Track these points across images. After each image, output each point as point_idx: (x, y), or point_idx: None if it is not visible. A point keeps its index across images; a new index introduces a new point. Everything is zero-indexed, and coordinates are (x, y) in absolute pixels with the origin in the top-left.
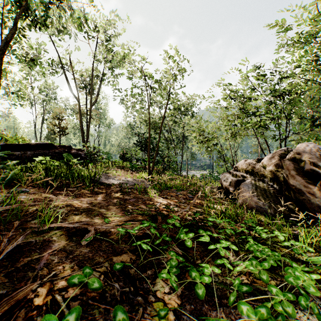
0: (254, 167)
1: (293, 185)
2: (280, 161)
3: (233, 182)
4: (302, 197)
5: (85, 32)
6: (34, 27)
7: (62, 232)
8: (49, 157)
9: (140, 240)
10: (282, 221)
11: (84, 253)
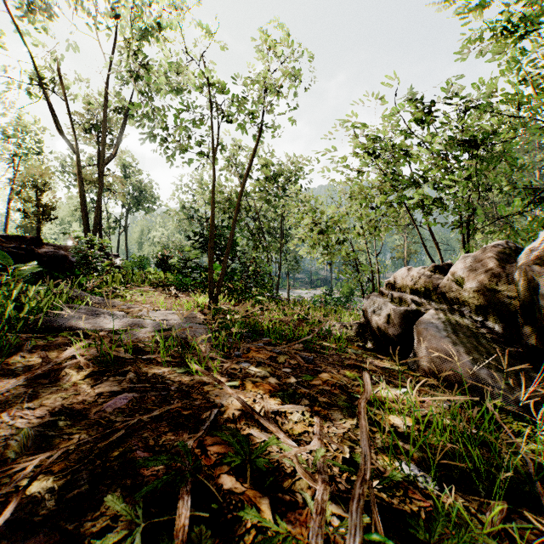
0: (431, 282)
1: None
2: (502, 269)
3: (396, 316)
4: None
5: (89, 14)
6: None
7: None
8: None
9: None
10: None
11: None
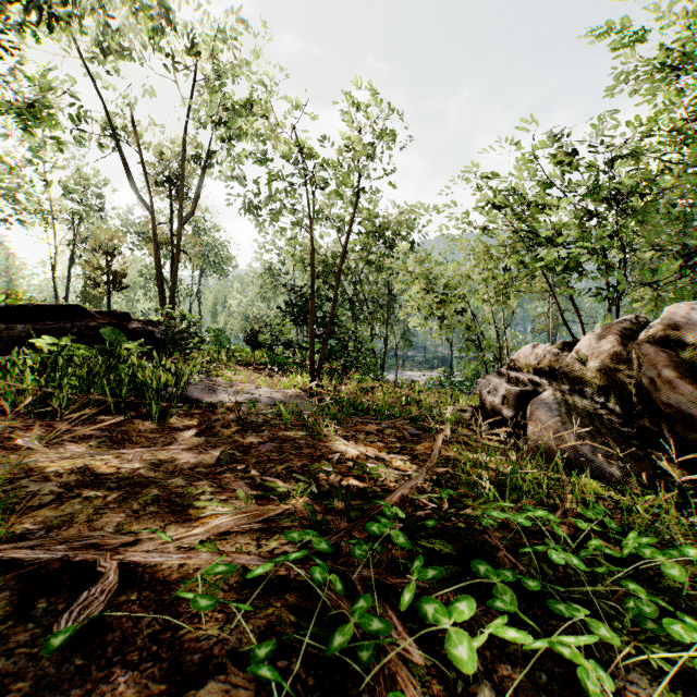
0: (556, 361)
1: (668, 404)
2: (624, 347)
3: (511, 397)
4: (694, 436)
5: (167, 55)
6: (34, 24)
7: (7, 580)
8: (72, 337)
9: (276, 599)
10: (652, 497)
11: (52, 683)
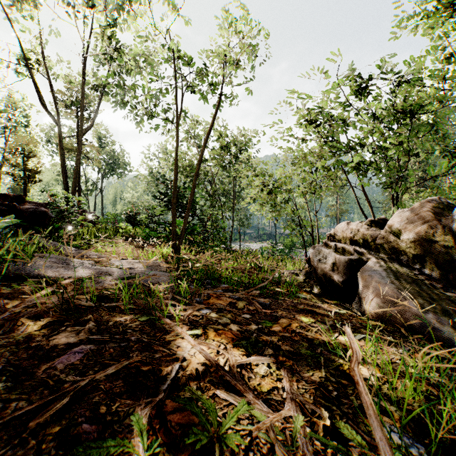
0: (369, 234)
1: None
2: (437, 222)
3: (340, 265)
4: None
5: (69, 4)
6: None
7: None
8: None
9: None
10: None
11: None
